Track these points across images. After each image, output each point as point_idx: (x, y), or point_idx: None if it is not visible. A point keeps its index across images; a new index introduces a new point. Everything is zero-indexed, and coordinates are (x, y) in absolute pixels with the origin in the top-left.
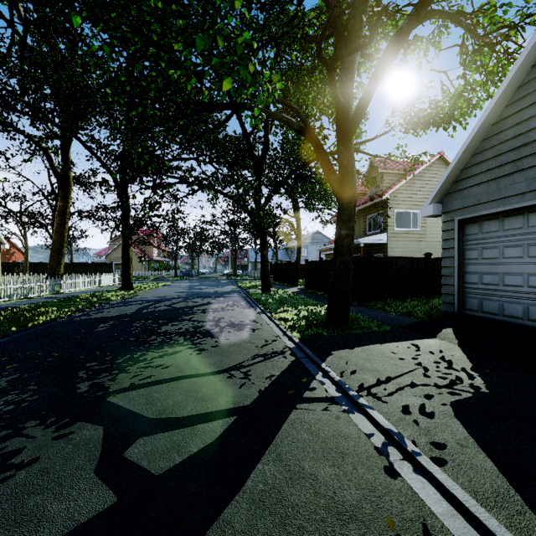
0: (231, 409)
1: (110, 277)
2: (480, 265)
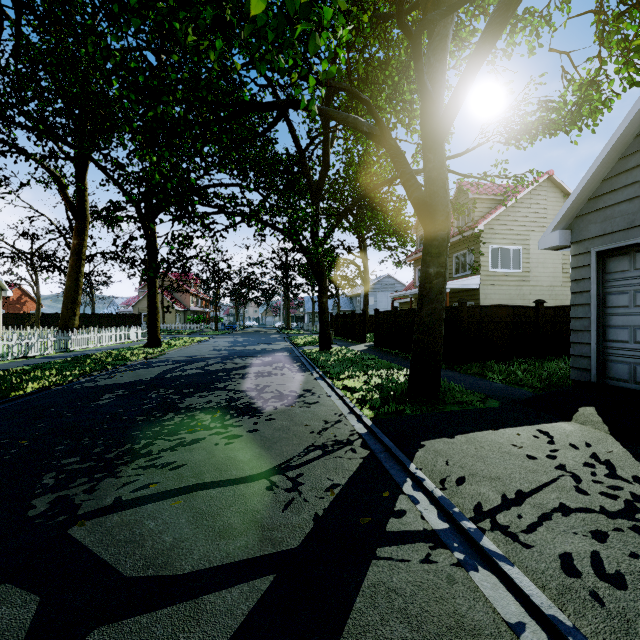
0: (267, 556)
1: (134, 331)
2: (632, 315)
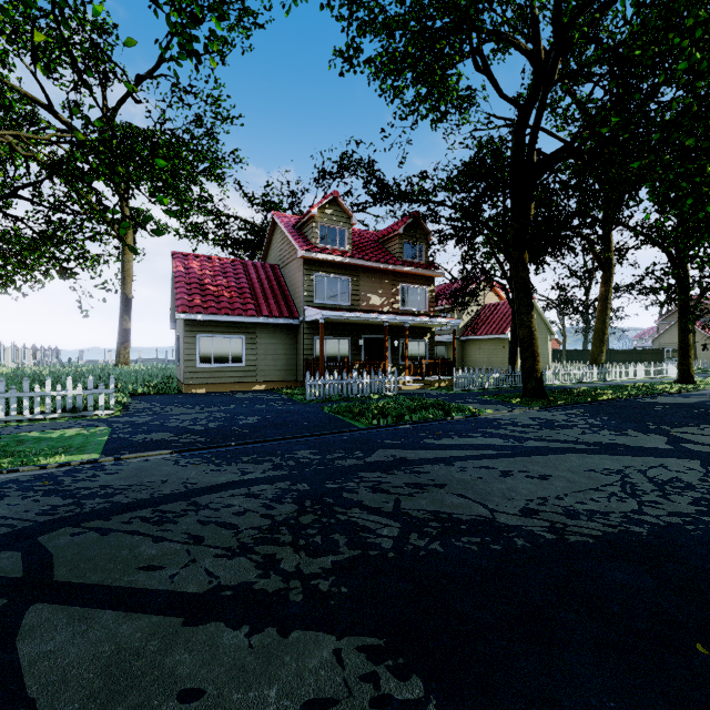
0: None
1: (660, 368)
2: None
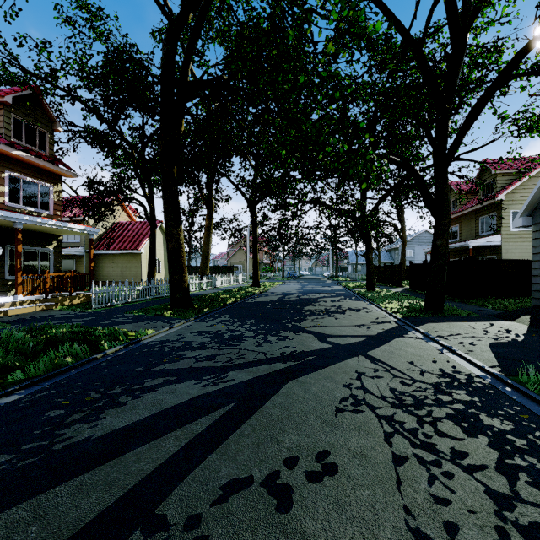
0: (365, 335)
1: (240, 277)
2: None
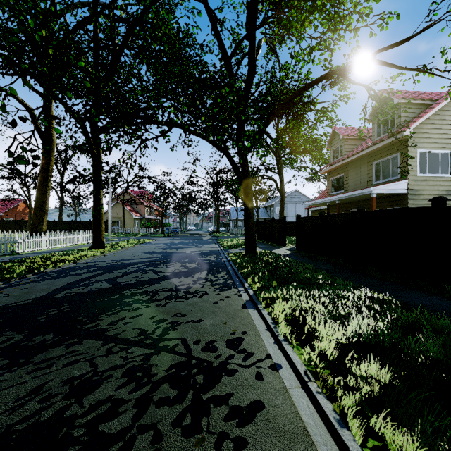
0: None
1: (89, 235)
2: None
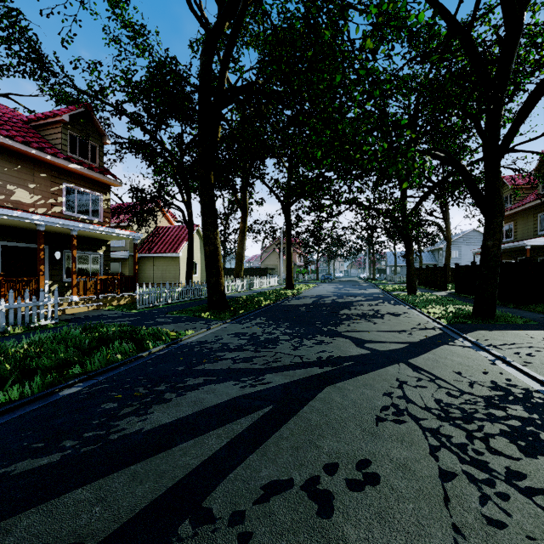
0: (405, 342)
1: (274, 279)
2: None
